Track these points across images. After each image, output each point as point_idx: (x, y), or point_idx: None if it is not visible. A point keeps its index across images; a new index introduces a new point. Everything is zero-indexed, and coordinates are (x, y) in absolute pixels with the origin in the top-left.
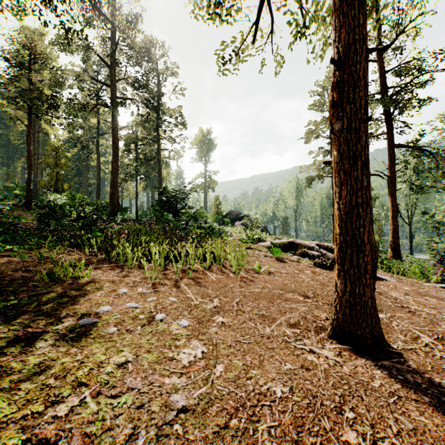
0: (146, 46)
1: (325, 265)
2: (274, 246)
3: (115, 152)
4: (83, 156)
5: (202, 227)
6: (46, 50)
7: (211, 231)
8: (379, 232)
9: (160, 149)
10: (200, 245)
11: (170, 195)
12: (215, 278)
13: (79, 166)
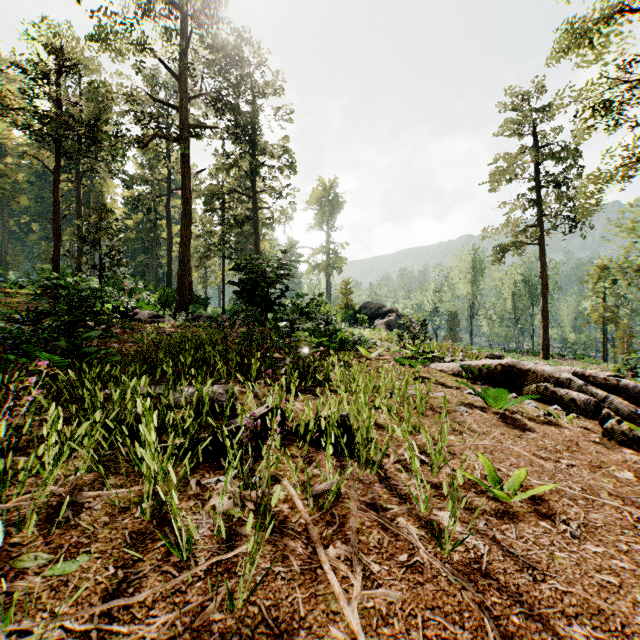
0: (235, 45)
1: (638, 439)
2: (468, 372)
3: (186, 211)
4: (149, 224)
5: (321, 331)
6: (81, 54)
7: (336, 338)
8: (626, 338)
9: (257, 208)
10: (313, 375)
11: (254, 269)
12: (361, 619)
13: (145, 239)
